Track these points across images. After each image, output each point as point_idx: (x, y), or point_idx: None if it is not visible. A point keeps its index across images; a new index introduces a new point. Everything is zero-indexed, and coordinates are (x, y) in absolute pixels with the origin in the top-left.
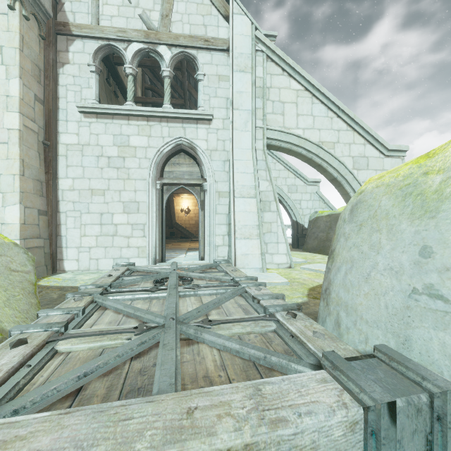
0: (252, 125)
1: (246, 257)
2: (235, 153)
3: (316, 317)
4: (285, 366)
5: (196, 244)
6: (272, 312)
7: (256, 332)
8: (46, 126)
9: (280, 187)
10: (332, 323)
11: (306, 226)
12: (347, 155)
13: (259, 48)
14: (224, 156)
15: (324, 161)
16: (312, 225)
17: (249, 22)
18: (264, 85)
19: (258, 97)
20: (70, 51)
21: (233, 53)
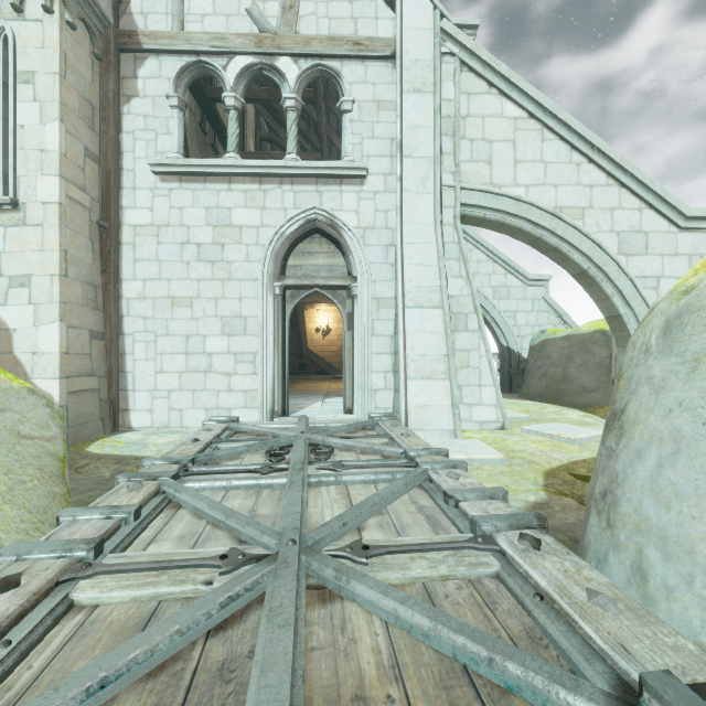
0: (435, 183)
1: (426, 411)
2: (406, 232)
3: (571, 538)
4: (543, 693)
5: (340, 384)
6: (488, 532)
7: (458, 576)
8: (103, 198)
9: (480, 290)
10: (626, 568)
11: (524, 355)
12: (608, 229)
13: (448, 49)
14: (387, 237)
15: (564, 242)
16: (536, 354)
17: (430, 6)
18: (456, 113)
19: (446, 134)
20: (140, 77)
21: (402, 62)
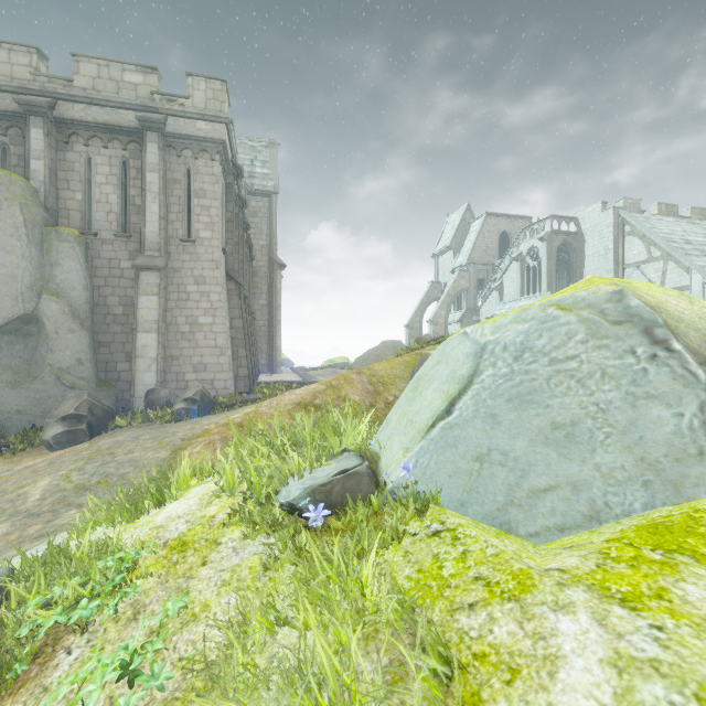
0: None
1: None
2: None
3: None
4: None
5: None
6: None
7: None
8: None
9: None
10: None
11: None
12: None
13: (705, 286)
14: None
15: None
16: None
17: (700, 276)
18: None
19: None
20: None
21: (691, 292)
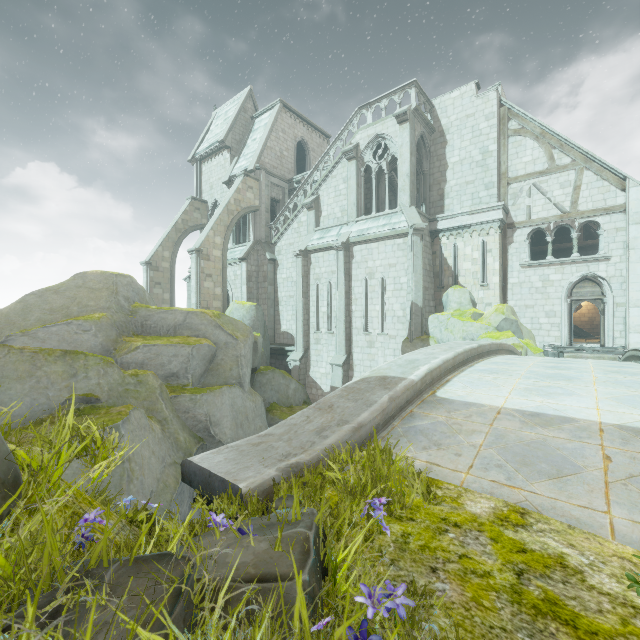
0: None
1: (638, 344)
2: (630, 279)
3: None
4: None
5: (593, 340)
6: None
7: None
8: (503, 276)
9: None
10: None
11: None
12: None
13: None
14: (621, 280)
15: None
16: None
17: None
18: None
19: None
20: (514, 236)
21: (629, 214)
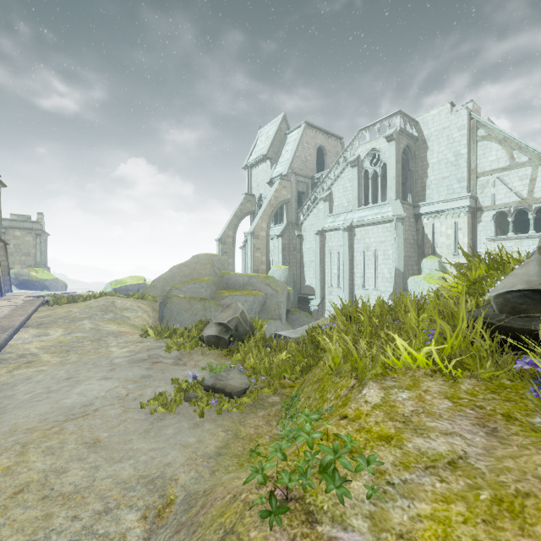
0: None
1: None
2: None
3: None
4: None
5: None
6: None
7: None
8: (472, 247)
9: None
10: None
11: None
12: None
13: None
14: None
15: None
16: None
17: None
18: None
19: None
20: (482, 217)
21: None
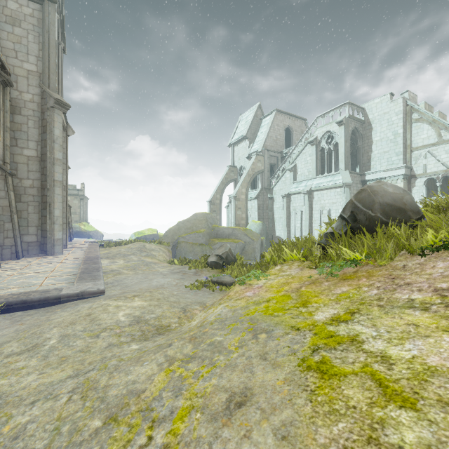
0: None
1: None
2: None
3: None
4: None
5: None
6: None
7: None
8: None
9: None
10: None
11: None
12: None
13: None
14: None
15: None
16: None
17: None
18: None
19: None
20: (415, 182)
21: None
